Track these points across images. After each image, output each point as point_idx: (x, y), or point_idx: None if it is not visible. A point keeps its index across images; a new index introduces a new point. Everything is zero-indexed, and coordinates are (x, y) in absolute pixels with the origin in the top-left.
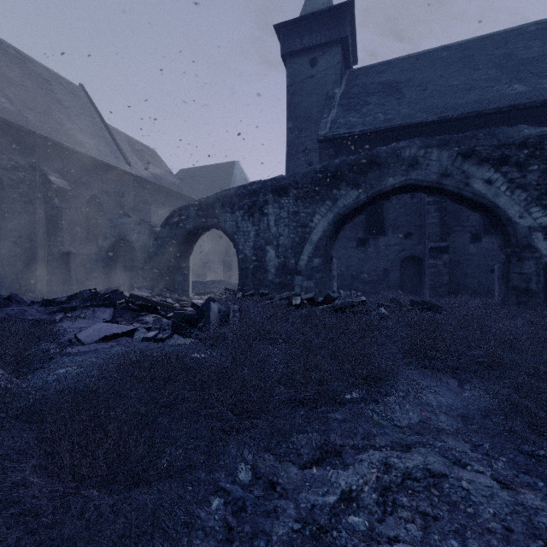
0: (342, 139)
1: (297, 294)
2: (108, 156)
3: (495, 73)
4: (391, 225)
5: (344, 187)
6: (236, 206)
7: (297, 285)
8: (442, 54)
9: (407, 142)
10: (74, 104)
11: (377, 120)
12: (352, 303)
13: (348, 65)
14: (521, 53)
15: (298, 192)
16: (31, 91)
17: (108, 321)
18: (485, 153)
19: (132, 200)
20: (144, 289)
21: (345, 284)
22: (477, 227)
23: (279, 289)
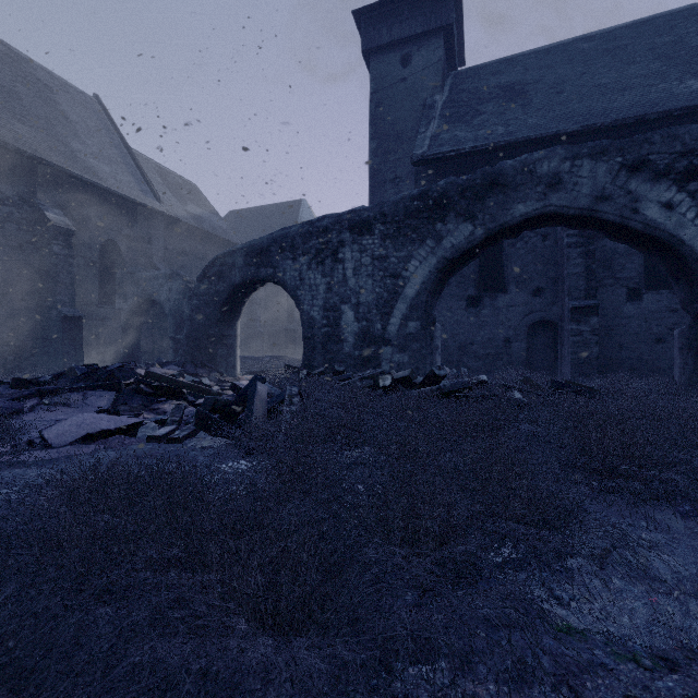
0: (446, 161)
1: (386, 372)
2: (129, 189)
3: (659, 67)
4: (515, 277)
5: (452, 220)
6: (299, 250)
7: (384, 360)
8: (582, 45)
9: (544, 152)
10: (85, 120)
11: (494, 133)
12: (468, 385)
13: (452, 65)
14: (695, 39)
15: (387, 228)
16: (24, 98)
17: (102, 411)
18: (662, 164)
19: (162, 248)
20: (171, 365)
21: (450, 359)
22: (636, 280)
23: (359, 365)
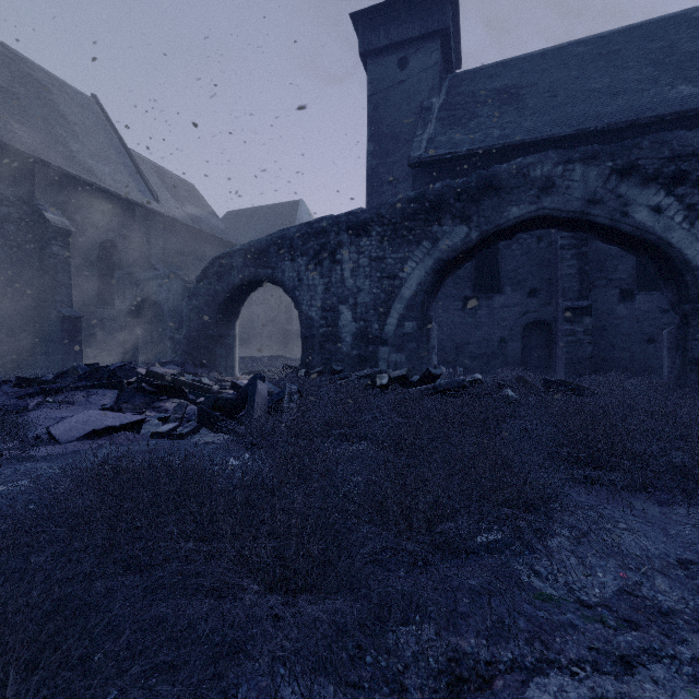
0: (442, 163)
1: (383, 371)
2: (128, 189)
3: (651, 72)
4: (510, 278)
5: (447, 222)
6: (298, 251)
7: (381, 360)
8: (576, 50)
9: (538, 156)
10: (84, 120)
11: (490, 136)
12: (463, 383)
13: (449, 68)
14: (686, 45)
15: (384, 230)
16: (23, 99)
17: (106, 409)
18: (651, 168)
19: (160, 248)
20: (171, 365)
21: (447, 359)
22: (628, 281)
23: (357, 365)
